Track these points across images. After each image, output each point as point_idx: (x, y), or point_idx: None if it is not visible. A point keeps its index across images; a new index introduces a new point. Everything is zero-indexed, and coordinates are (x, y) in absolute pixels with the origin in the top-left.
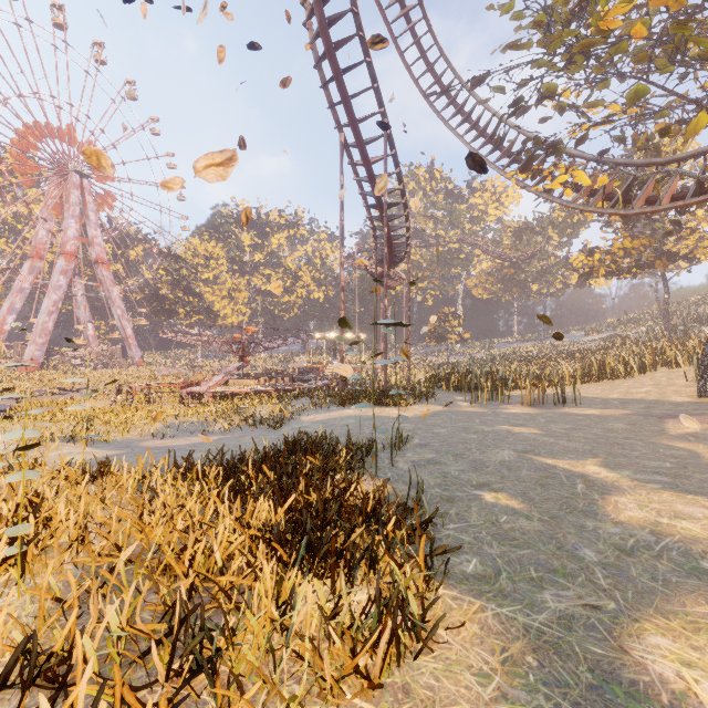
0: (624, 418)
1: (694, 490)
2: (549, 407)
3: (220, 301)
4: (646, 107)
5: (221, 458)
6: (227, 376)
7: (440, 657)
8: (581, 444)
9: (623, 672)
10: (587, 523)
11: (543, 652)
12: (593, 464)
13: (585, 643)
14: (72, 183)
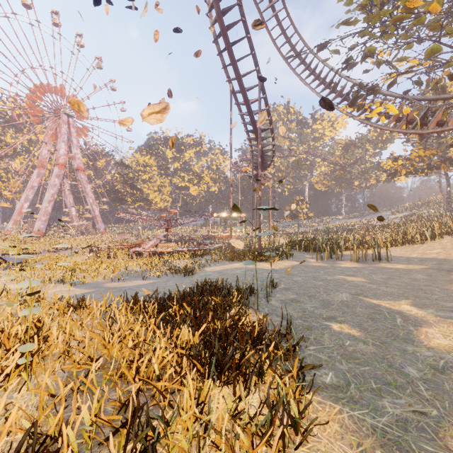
0: (423, 271)
1: None
2: (369, 263)
3: (153, 193)
4: (437, 61)
5: (156, 296)
6: (157, 241)
7: (313, 448)
8: (395, 289)
9: None
10: (408, 348)
11: (388, 447)
12: (406, 304)
13: (419, 442)
14: (62, 120)
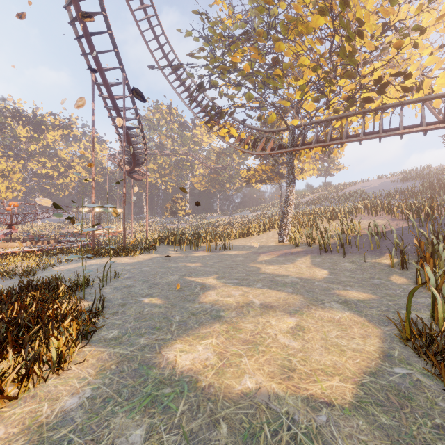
0: (245, 255)
1: (244, 284)
2: (217, 251)
3: None
4: (262, 103)
5: None
6: None
7: (64, 378)
8: (215, 269)
9: (153, 360)
10: (187, 305)
11: (122, 362)
12: (212, 278)
13: (145, 354)
14: None
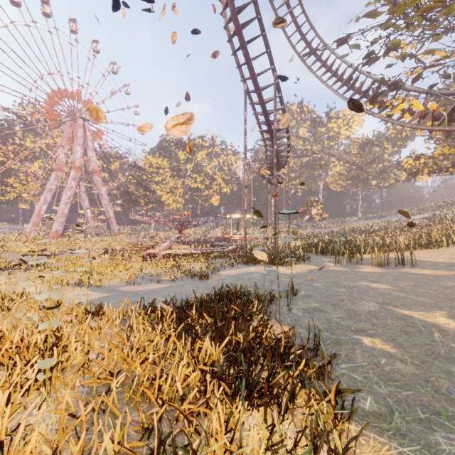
0: (453, 278)
1: None
2: (392, 268)
3: (165, 195)
4: None
5: (173, 303)
6: (171, 243)
7: None
8: (426, 298)
9: None
10: (453, 369)
11: None
12: (441, 315)
13: None
14: (79, 124)
